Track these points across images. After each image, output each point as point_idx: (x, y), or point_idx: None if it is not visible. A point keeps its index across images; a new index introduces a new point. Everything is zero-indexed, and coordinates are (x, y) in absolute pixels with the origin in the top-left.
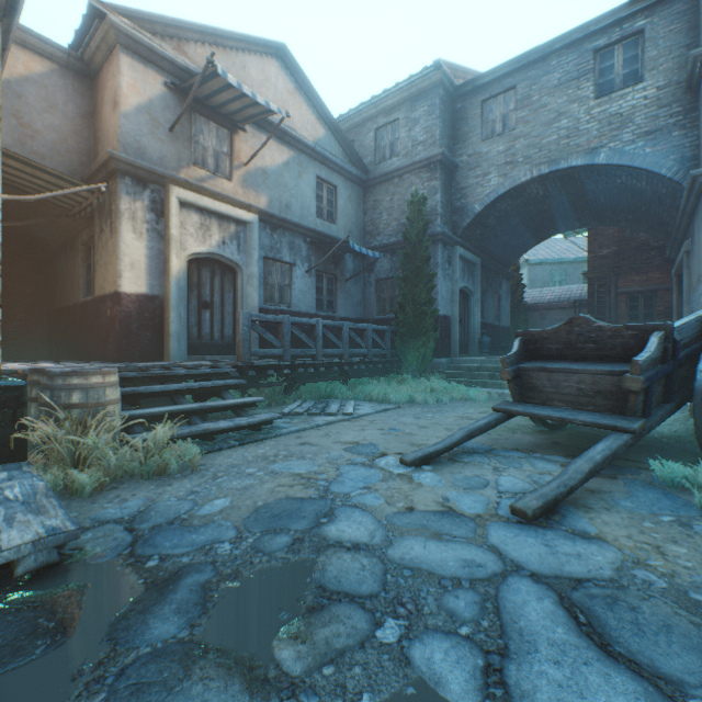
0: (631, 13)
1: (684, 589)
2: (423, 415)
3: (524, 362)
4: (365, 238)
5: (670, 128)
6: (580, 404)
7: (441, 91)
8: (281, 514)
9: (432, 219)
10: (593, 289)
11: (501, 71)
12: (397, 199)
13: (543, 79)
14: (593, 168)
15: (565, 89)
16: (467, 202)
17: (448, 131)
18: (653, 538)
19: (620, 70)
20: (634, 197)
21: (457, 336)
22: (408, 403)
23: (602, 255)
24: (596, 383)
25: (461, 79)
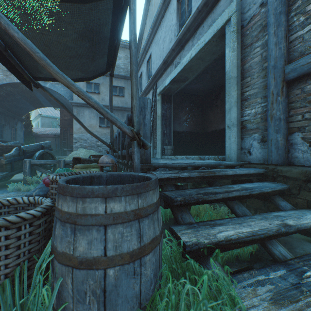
0: None
1: None
2: None
3: None
4: None
5: None
6: None
7: None
8: None
9: None
10: (63, 131)
11: None
12: None
13: None
14: (46, 88)
15: None
16: None
17: None
18: None
19: None
20: (65, 102)
21: None
22: None
23: (66, 119)
24: None
25: None
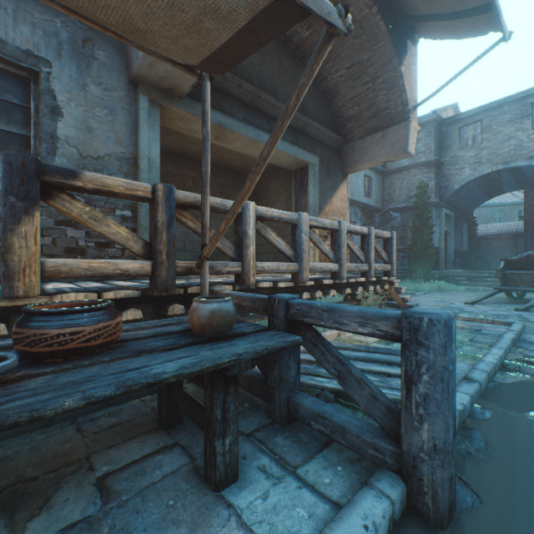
0: None
1: None
2: (446, 295)
3: (505, 271)
4: (383, 203)
5: None
6: (532, 285)
7: (434, 124)
8: (447, 309)
9: (429, 194)
10: (527, 226)
11: (472, 112)
12: (405, 182)
13: (499, 117)
14: (531, 167)
15: (513, 123)
16: (449, 183)
17: (437, 144)
18: None
19: None
20: None
21: (443, 258)
22: (429, 292)
23: None
24: None
25: (443, 111)
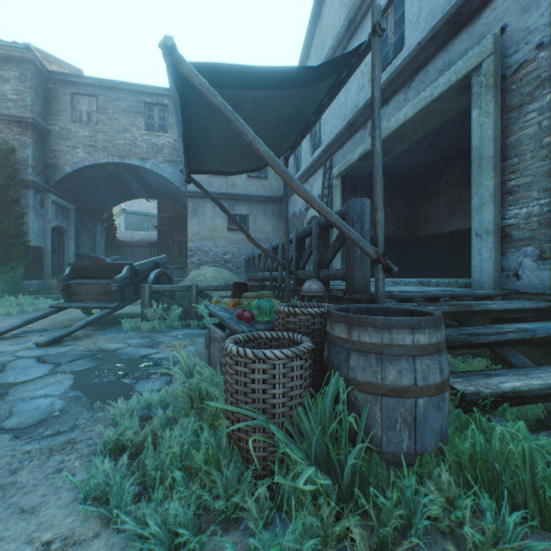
0: (162, 94)
1: (90, 348)
2: (4, 321)
3: (74, 280)
4: None
5: (179, 163)
6: (99, 299)
7: (34, 68)
8: None
9: (25, 168)
10: (161, 236)
11: (87, 81)
12: None
13: (116, 102)
14: (146, 169)
15: (130, 116)
16: (60, 162)
17: (41, 101)
18: (98, 341)
19: (158, 121)
20: (171, 191)
21: (51, 263)
22: None
23: (166, 217)
24: (104, 289)
25: (56, 64)
